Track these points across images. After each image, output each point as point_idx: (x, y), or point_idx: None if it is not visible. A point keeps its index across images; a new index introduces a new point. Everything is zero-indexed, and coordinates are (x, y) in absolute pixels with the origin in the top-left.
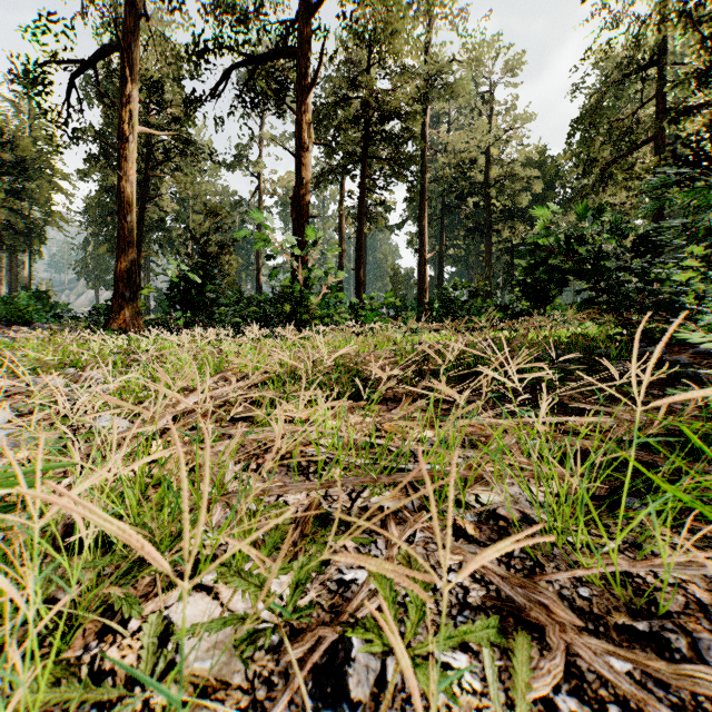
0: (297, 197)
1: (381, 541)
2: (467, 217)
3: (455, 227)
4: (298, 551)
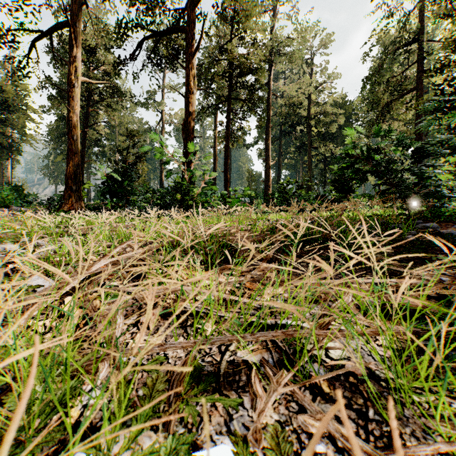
0: (186, 124)
1: (247, 399)
2: (296, 139)
3: (288, 145)
4: (172, 412)
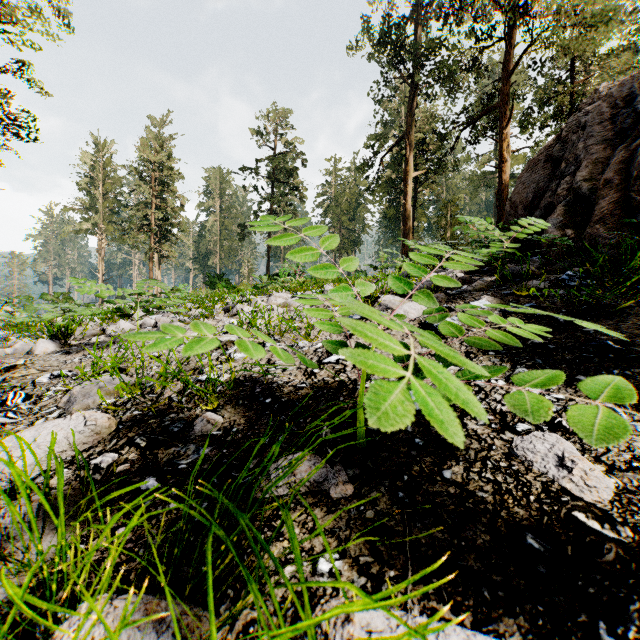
0: (499, 192)
1: None
2: None
3: None
4: None
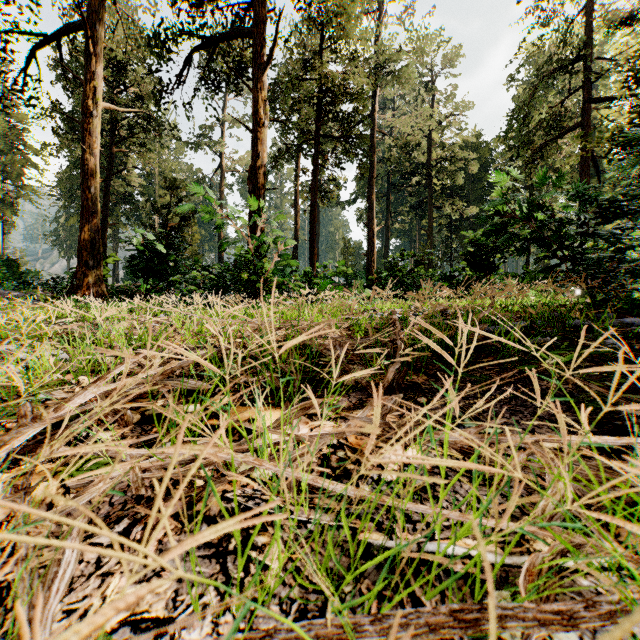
0: (254, 170)
1: None
2: (411, 194)
3: (399, 204)
4: None
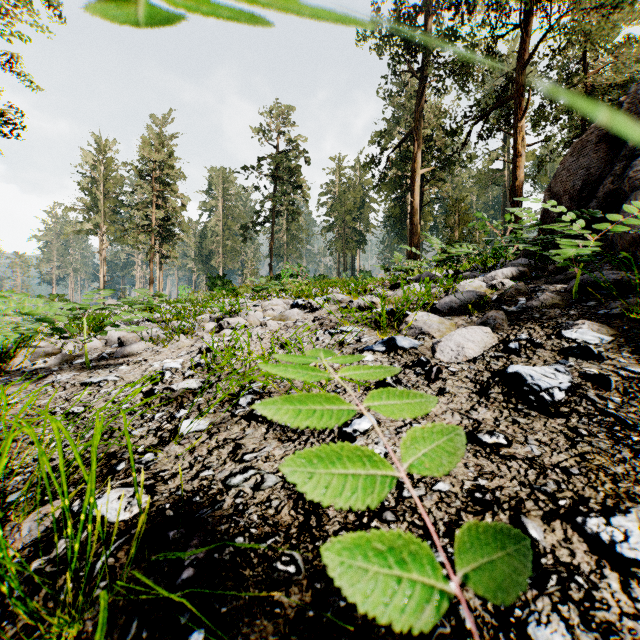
0: (513, 189)
1: None
2: None
3: None
4: None
